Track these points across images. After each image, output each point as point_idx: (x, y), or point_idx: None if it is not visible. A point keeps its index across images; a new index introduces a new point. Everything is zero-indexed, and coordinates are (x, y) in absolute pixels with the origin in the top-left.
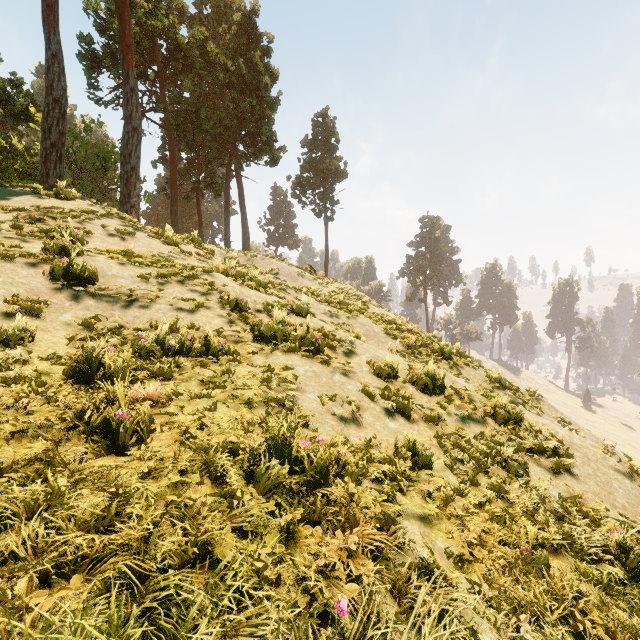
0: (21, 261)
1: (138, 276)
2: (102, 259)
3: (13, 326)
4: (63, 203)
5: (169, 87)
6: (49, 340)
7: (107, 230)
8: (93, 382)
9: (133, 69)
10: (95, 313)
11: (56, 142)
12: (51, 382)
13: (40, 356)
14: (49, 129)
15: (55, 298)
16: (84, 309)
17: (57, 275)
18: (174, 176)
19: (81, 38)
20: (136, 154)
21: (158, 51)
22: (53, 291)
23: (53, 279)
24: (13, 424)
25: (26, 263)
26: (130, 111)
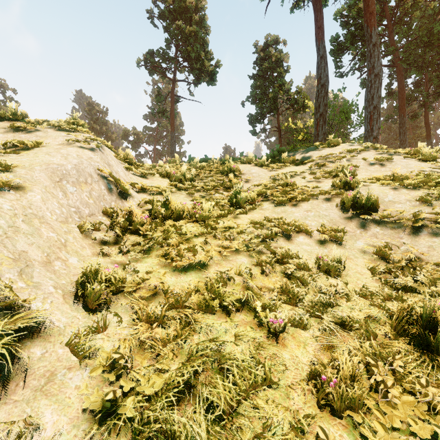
0: (320, 197)
1: (416, 199)
2: (375, 187)
3: (326, 253)
4: (333, 149)
5: (396, 30)
6: (354, 269)
7: (367, 161)
8: (437, 355)
9: (374, 28)
10: (383, 241)
11: (322, 112)
12: (379, 333)
13: (354, 289)
14: (318, 106)
15: (347, 226)
16: (372, 236)
17: (346, 206)
18: (402, 102)
19: (331, 40)
20: (377, 95)
21: (387, 7)
22: (345, 220)
23: (343, 210)
24: (383, 425)
25: (323, 198)
26: (372, 63)
